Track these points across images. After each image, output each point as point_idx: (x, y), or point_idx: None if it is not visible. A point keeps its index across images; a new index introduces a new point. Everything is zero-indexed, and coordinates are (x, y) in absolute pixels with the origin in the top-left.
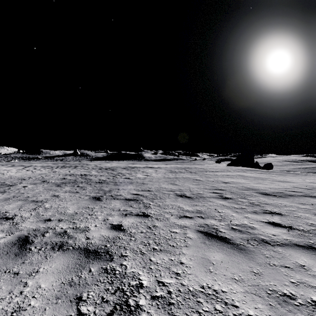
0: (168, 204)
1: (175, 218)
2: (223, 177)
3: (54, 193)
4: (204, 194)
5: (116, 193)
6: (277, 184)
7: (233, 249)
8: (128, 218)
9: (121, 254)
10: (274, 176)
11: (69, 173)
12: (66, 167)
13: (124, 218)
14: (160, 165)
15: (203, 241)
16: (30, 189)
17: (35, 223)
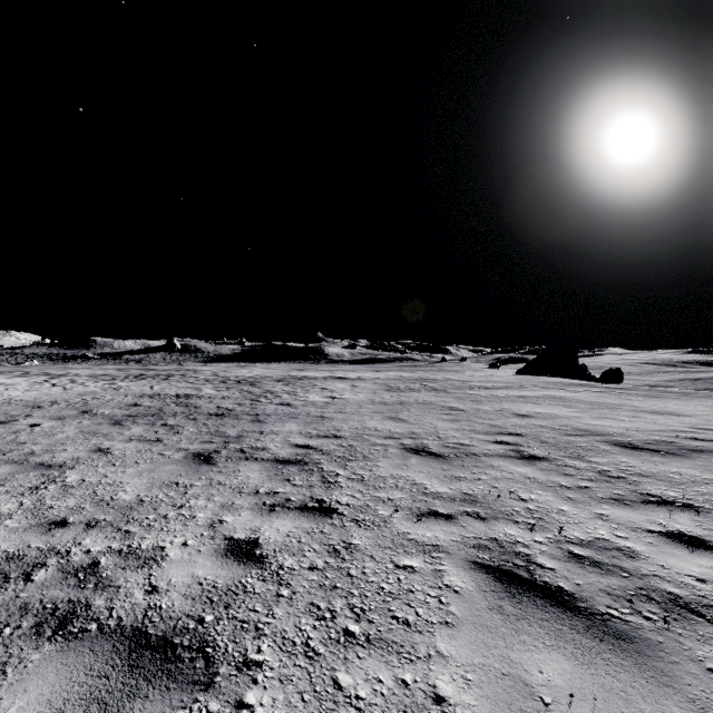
0: (385, 476)
1: (405, 521)
2: (515, 402)
3: (100, 444)
4: (474, 447)
5: (253, 444)
6: (649, 420)
7: (595, 637)
8: (276, 520)
9: (243, 656)
10: (635, 398)
11: (150, 391)
12: (147, 377)
13: (267, 520)
14: (362, 373)
15: (495, 604)
16: (44, 433)
17: (21, 534)
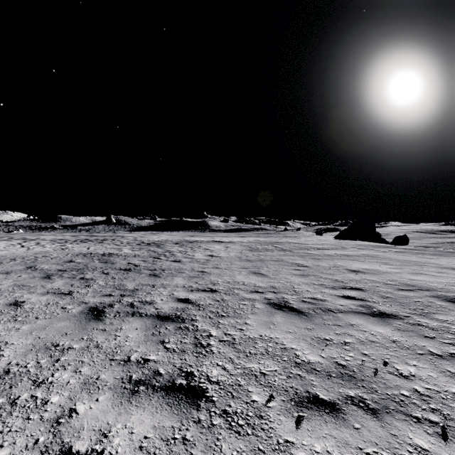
0: (255, 337)
1: (284, 416)
2: (343, 260)
3: (20, 297)
4: (327, 302)
5: (143, 298)
6: None
7: None
8: (134, 412)
9: None
10: (430, 257)
11: (86, 251)
12: (89, 241)
13: (124, 411)
14: (232, 238)
15: None
16: None
17: None
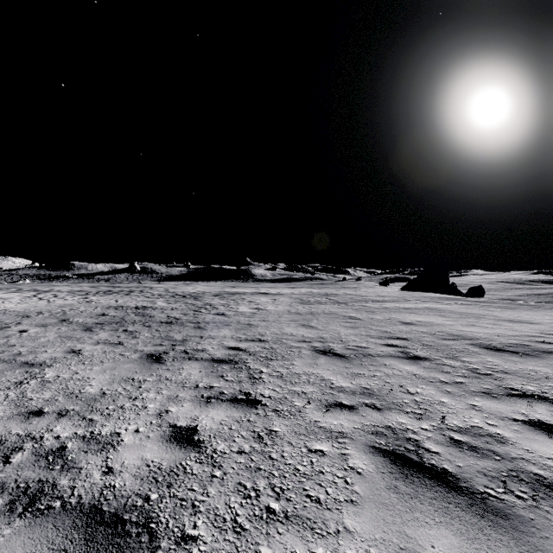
0: (300, 373)
1: (316, 411)
2: (400, 312)
3: (74, 346)
4: (370, 349)
5: (195, 346)
6: (507, 327)
7: (477, 514)
8: (212, 410)
9: (181, 532)
10: (495, 309)
11: (115, 303)
12: (113, 292)
13: (204, 410)
14: (281, 290)
15: (391, 484)
16: (30, 337)
17: (5, 422)
